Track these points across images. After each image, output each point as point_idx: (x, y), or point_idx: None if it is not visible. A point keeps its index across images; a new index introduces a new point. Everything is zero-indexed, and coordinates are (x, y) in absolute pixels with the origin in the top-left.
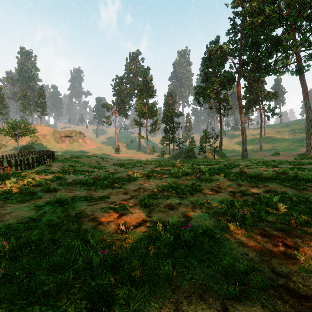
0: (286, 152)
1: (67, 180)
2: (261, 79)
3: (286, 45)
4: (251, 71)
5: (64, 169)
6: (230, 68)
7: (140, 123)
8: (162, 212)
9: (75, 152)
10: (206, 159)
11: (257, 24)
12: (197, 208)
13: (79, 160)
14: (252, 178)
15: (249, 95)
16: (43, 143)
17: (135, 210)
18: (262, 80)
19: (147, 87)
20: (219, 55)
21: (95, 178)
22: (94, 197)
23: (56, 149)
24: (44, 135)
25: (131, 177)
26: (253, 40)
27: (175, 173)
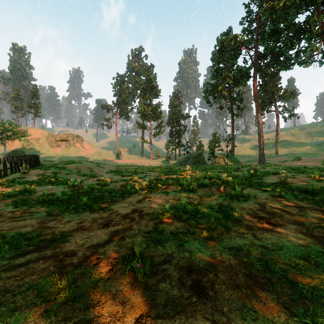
0: (307, 157)
1: (35, 194)
2: (279, 75)
3: (314, 30)
4: (269, 65)
5: (41, 178)
6: (244, 62)
7: (143, 126)
8: (176, 317)
9: (71, 158)
10: (218, 165)
11: (278, 7)
12: (265, 289)
13: (66, 166)
14: (313, 195)
15: (264, 94)
16: (35, 147)
17: (101, 305)
18: (278, 77)
19: (151, 87)
20: (233, 46)
21: (76, 190)
22: (43, 235)
23: (50, 154)
24: (37, 138)
25: (127, 190)
26: (273, 27)
27: (188, 185)
